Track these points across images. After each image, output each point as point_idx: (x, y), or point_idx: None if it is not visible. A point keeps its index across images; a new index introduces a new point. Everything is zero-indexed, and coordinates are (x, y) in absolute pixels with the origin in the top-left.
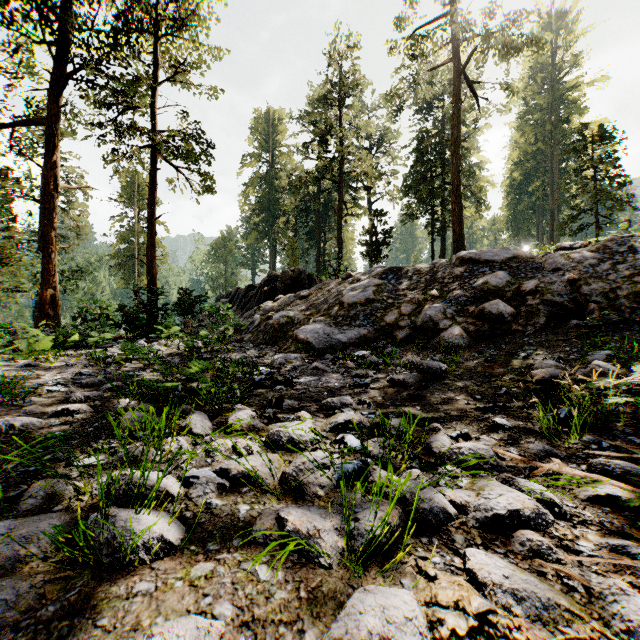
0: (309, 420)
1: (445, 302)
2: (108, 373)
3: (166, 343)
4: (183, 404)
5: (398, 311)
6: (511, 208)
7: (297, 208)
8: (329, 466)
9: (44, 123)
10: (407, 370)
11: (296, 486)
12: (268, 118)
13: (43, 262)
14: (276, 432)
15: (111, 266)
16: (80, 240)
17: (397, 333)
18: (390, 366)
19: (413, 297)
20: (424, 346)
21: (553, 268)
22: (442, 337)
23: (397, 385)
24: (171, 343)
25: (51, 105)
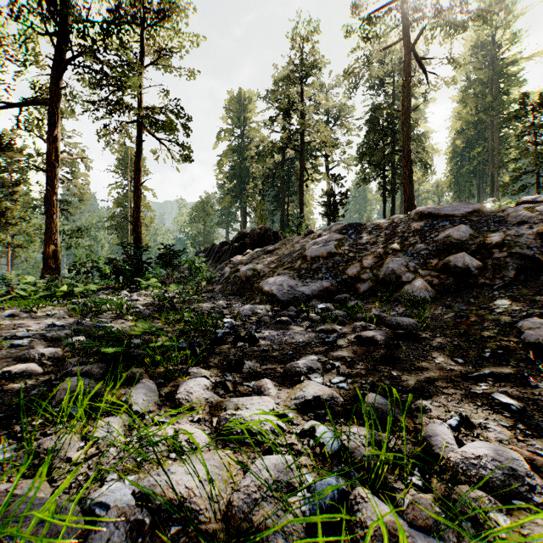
0: (271, 391)
1: (406, 255)
2: (80, 324)
3: (146, 293)
4: (125, 373)
5: (360, 264)
6: (454, 172)
7: (264, 175)
8: (296, 487)
9: (47, 103)
10: (374, 325)
11: (247, 529)
12: (239, 99)
13: (46, 222)
14: (229, 416)
15: (108, 226)
16: (82, 204)
17: (359, 286)
18: (355, 320)
19: (374, 251)
20: (387, 299)
21: (517, 221)
22: (406, 290)
23: (366, 343)
24: (150, 293)
25: (53, 87)
